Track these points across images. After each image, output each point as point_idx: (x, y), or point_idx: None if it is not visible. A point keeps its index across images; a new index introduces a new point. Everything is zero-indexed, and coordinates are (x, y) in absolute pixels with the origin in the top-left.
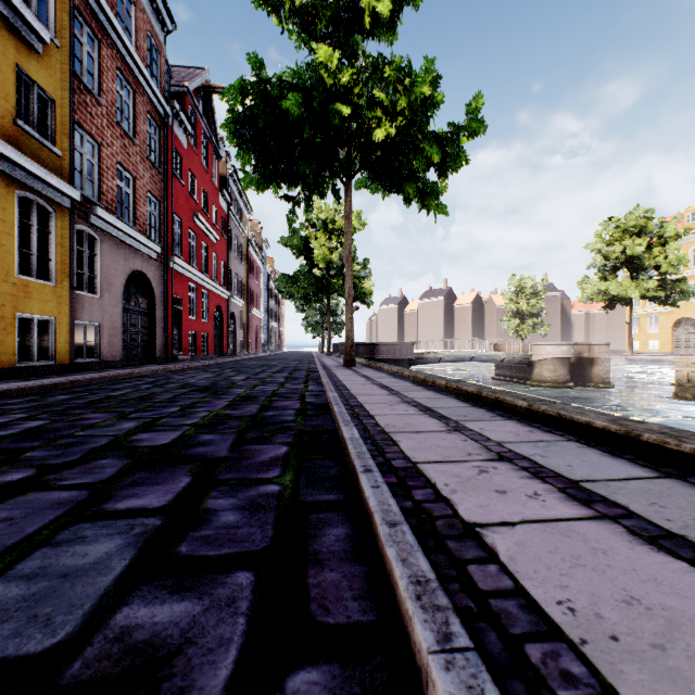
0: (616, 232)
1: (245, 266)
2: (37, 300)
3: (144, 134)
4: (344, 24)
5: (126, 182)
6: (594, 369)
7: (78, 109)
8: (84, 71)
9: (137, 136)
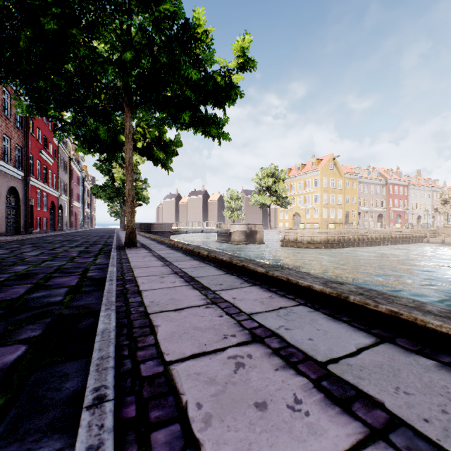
0: (263, 175)
1: (68, 175)
2: None
3: (15, 114)
4: None
5: None
6: (257, 236)
7: None
8: None
9: (12, 117)
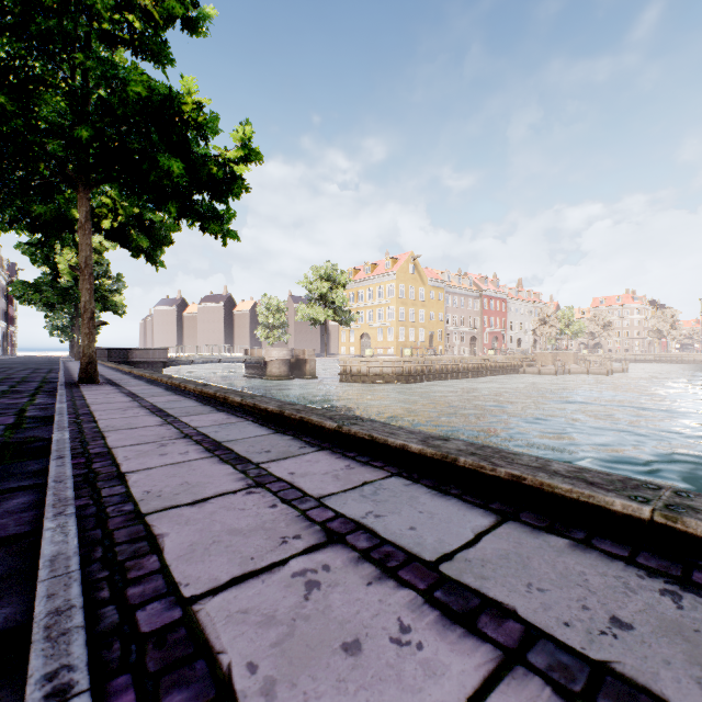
0: (316, 276)
1: None
2: None
3: None
4: None
5: None
6: (307, 367)
7: None
8: None
9: None
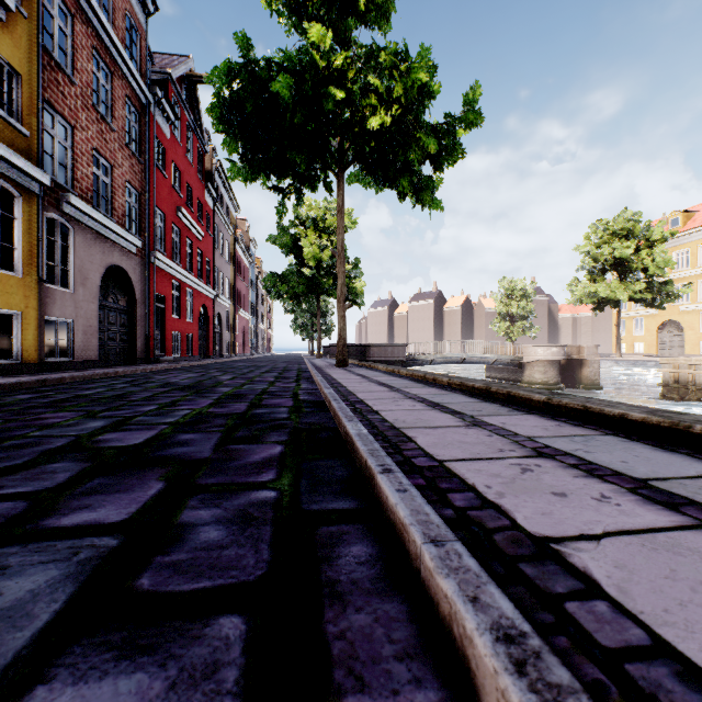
0: (605, 235)
1: (232, 265)
2: (0, 292)
3: (123, 120)
4: (337, 6)
5: (104, 172)
6: (583, 371)
7: (49, 87)
8: (55, 46)
9: (115, 121)
